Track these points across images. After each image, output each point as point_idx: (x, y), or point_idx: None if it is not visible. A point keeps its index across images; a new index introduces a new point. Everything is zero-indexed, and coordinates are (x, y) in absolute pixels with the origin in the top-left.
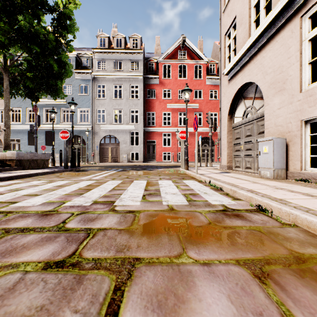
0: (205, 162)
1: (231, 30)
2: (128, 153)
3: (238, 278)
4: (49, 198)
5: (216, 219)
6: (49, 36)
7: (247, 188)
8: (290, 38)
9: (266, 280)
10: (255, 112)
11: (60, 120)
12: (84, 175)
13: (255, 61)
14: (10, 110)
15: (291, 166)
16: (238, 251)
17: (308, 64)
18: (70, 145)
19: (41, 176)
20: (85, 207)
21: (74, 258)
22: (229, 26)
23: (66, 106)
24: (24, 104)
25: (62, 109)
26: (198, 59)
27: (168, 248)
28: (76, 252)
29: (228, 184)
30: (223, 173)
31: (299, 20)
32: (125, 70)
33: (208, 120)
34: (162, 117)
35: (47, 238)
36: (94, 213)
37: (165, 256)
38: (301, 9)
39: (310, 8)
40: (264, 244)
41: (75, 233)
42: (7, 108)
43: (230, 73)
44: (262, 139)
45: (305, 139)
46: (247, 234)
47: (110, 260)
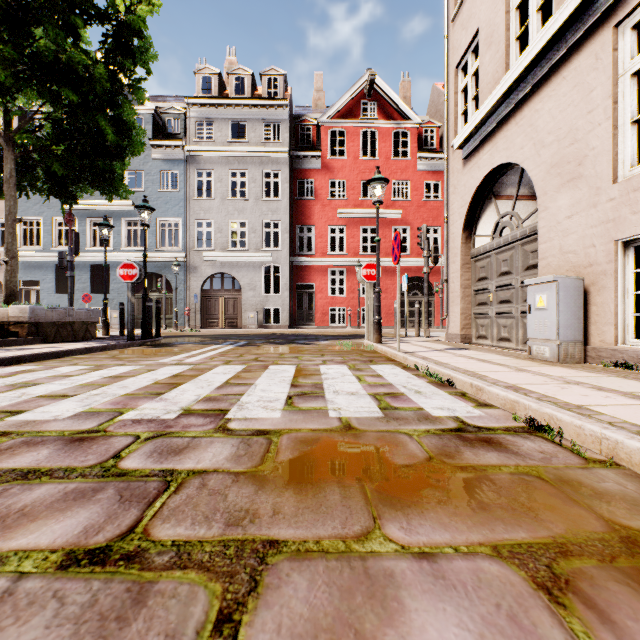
0: (416, 328)
1: (468, 57)
2: (258, 310)
3: (501, 591)
4: (90, 403)
5: (444, 449)
6: (96, 70)
7: (505, 383)
8: (593, 72)
9: (564, 595)
10: (519, 225)
11: (121, 242)
12: (168, 354)
13: (519, 119)
14: (18, 222)
15: (595, 336)
16: (497, 525)
17: (630, 124)
18: (140, 293)
19: (80, 355)
20: (166, 423)
21: (132, 542)
22: (465, 49)
23: (132, 214)
24: (47, 210)
25: (125, 220)
26: (402, 119)
27: (340, 518)
28: (136, 526)
29: (465, 372)
30: (453, 350)
31: (613, 33)
32: (253, 140)
33: (422, 241)
34: (327, 236)
35: (77, 493)
36: (184, 435)
37: (335, 536)
38: (616, 10)
39: (635, 8)
40: (551, 507)
41: (139, 480)
42: (11, 218)
43: (467, 144)
44: (534, 281)
45: (625, 281)
46: (513, 483)
47: (211, 547)
